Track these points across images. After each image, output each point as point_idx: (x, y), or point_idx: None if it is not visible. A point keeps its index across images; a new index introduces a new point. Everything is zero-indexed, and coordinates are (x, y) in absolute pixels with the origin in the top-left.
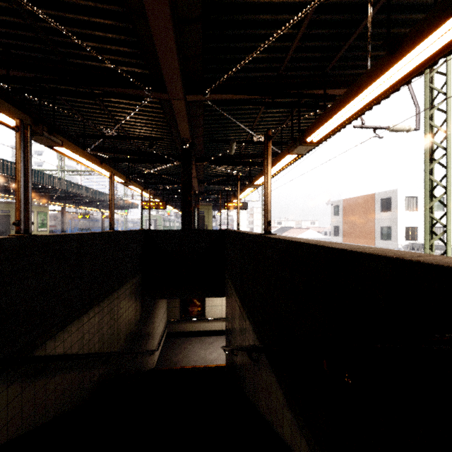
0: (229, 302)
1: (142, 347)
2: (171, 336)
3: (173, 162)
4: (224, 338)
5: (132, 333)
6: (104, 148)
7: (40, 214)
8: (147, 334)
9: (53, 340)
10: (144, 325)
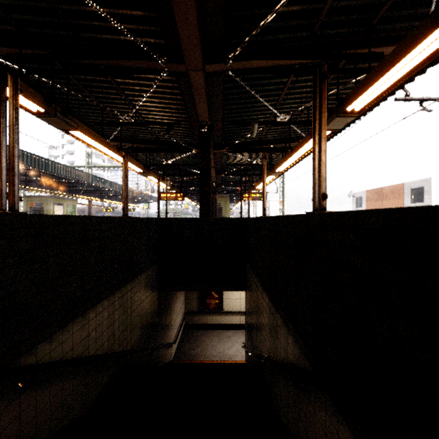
0: (252, 298)
1: (159, 340)
2: (188, 328)
3: (191, 150)
4: (243, 333)
5: (147, 328)
6: (124, 139)
7: (69, 207)
8: (165, 326)
9: (47, 343)
10: (161, 318)
